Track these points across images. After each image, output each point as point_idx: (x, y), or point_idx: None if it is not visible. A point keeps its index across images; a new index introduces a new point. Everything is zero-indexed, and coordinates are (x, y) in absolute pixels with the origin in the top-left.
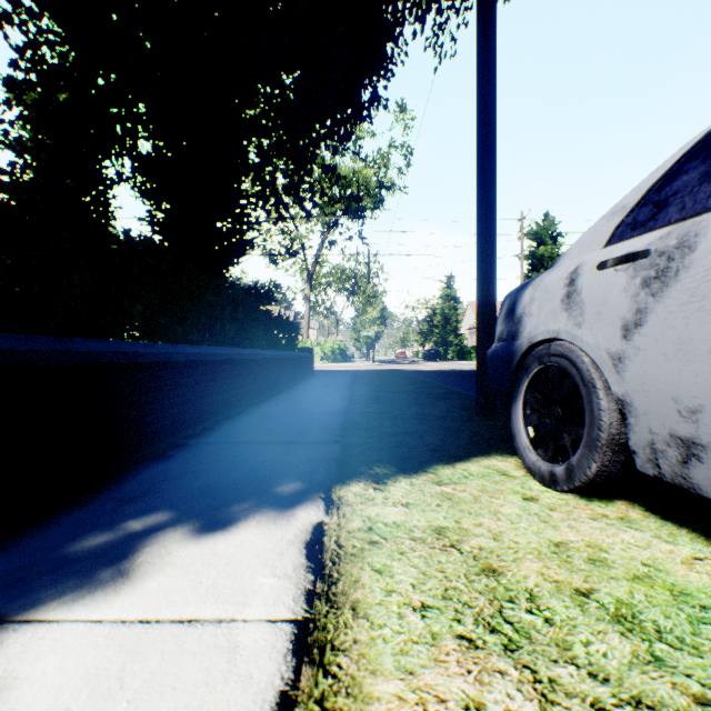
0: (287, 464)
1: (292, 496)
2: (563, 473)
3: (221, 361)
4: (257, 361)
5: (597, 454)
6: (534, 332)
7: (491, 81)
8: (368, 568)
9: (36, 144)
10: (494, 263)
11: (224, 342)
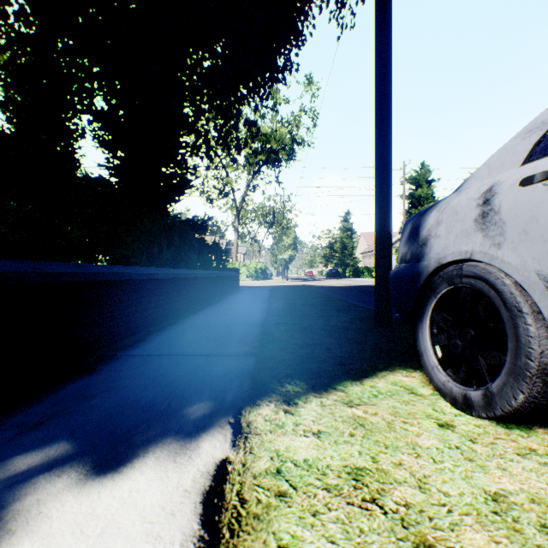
0: (202, 380)
1: (200, 420)
2: (481, 399)
3: (155, 280)
4: (189, 279)
5: (525, 385)
6: (443, 253)
7: (388, 38)
8: (273, 543)
9: (5, 99)
10: (391, 195)
11: (162, 264)
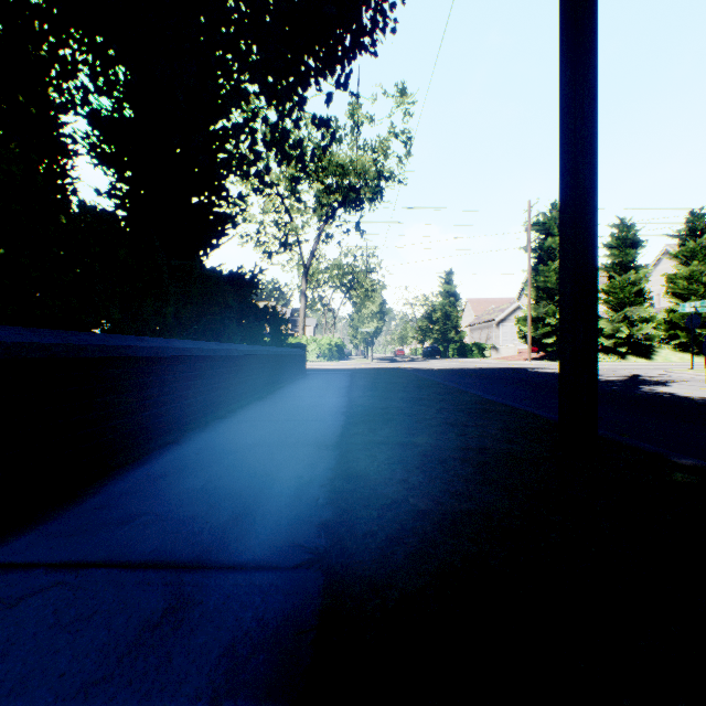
0: None
1: None
2: None
3: (131, 359)
4: (215, 359)
5: None
6: None
7: None
8: None
9: None
10: (596, 191)
11: (169, 332)
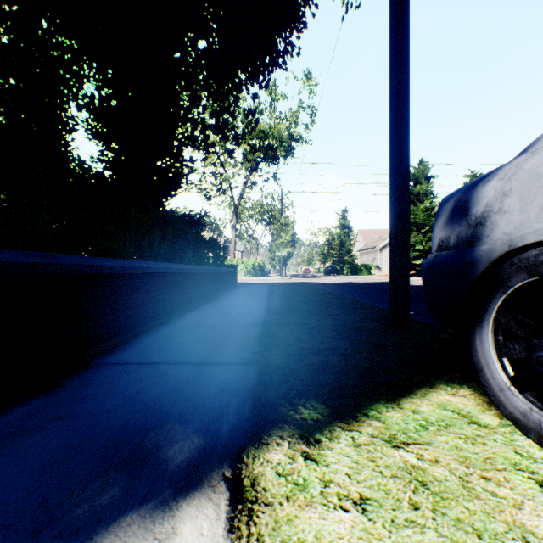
0: (190, 401)
1: (182, 474)
2: None
3: (143, 274)
4: (183, 275)
5: None
6: (519, 232)
7: (405, 2)
8: None
9: None
10: (408, 179)
11: (154, 258)
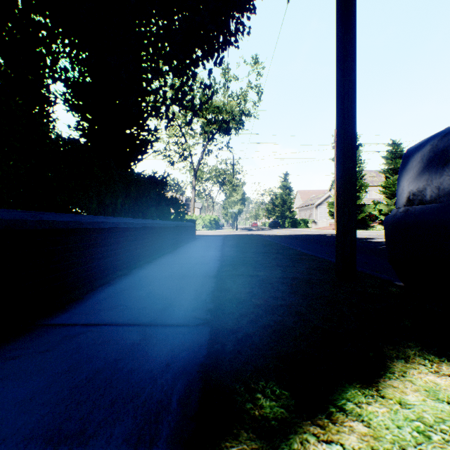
0: (127, 383)
1: None
2: None
3: (103, 229)
4: (145, 229)
5: None
6: None
7: None
8: None
9: None
10: (355, 138)
11: (118, 213)
